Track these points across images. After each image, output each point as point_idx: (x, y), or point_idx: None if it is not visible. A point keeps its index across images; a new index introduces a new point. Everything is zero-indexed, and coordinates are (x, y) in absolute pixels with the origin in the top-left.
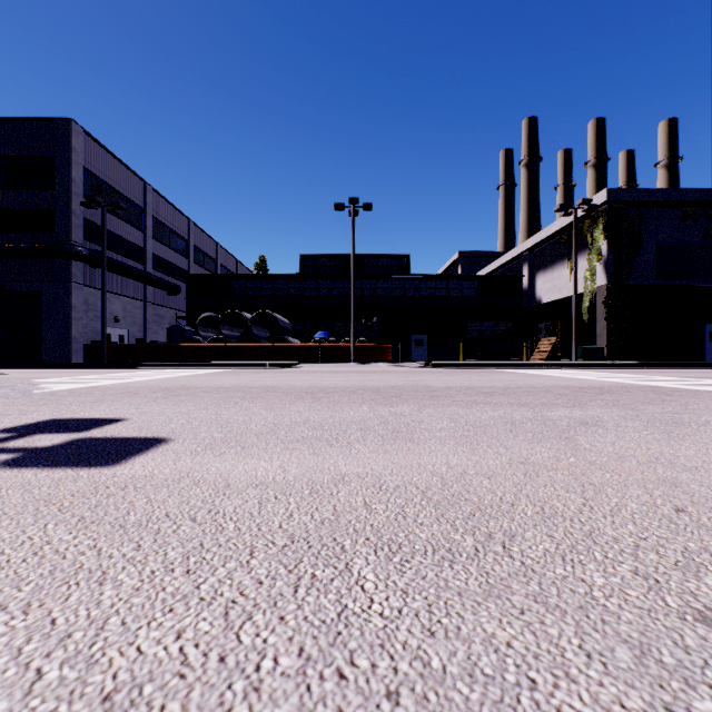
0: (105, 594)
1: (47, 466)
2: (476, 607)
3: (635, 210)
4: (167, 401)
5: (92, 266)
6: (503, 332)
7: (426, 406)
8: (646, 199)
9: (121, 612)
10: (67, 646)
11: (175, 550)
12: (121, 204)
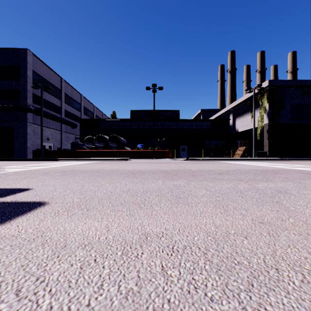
0: None
1: None
2: None
3: (281, 90)
4: (60, 177)
5: (37, 115)
6: (221, 144)
7: (191, 181)
8: (286, 85)
9: None
10: None
11: None
12: (50, 87)
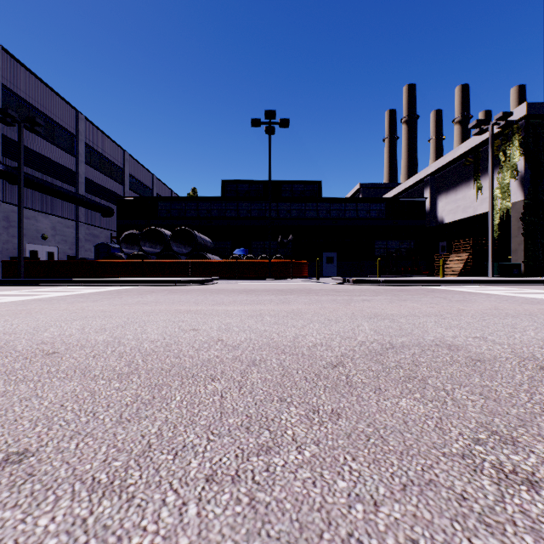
0: None
1: None
2: None
3: None
4: None
5: (11, 183)
6: (407, 249)
7: None
8: None
9: None
10: None
11: None
12: (37, 119)
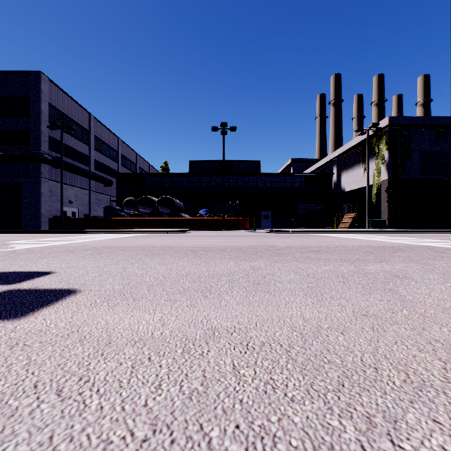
0: None
1: None
2: None
3: (406, 131)
4: (92, 257)
5: (54, 167)
6: (320, 210)
7: (276, 261)
8: (414, 124)
9: None
10: None
11: (16, 448)
12: (73, 126)
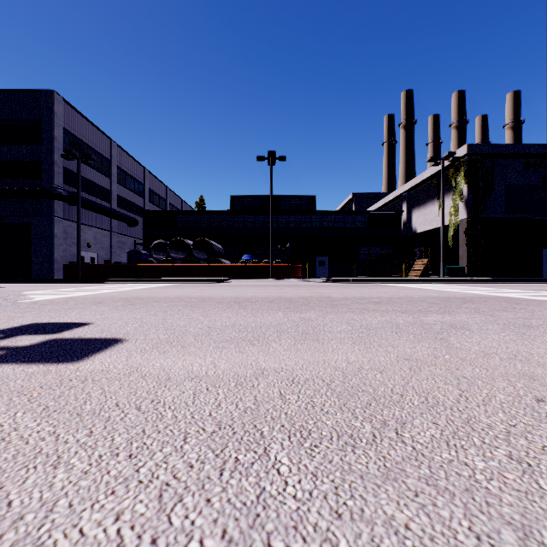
0: (57, 477)
1: (23, 362)
2: (376, 490)
3: (489, 161)
4: (125, 308)
5: (70, 204)
6: (387, 255)
7: (328, 313)
8: (498, 152)
9: (70, 494)
10: (18, 528)
11: (121, 436)
12: (92, 156)
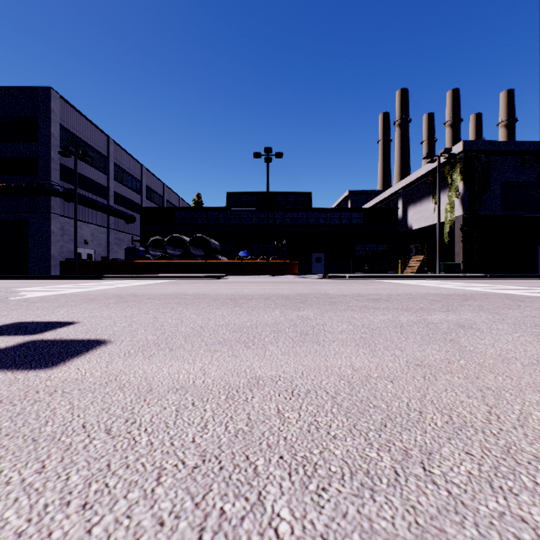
0: None
1: None
2: None
3: (485, 158)
4: (116, 306)
5: (67, 201)
6: (382, 251)
7: (327, 311)
8: (493, 149)
9: None
10: None
11: (79, 472)
12: (89, 153)
